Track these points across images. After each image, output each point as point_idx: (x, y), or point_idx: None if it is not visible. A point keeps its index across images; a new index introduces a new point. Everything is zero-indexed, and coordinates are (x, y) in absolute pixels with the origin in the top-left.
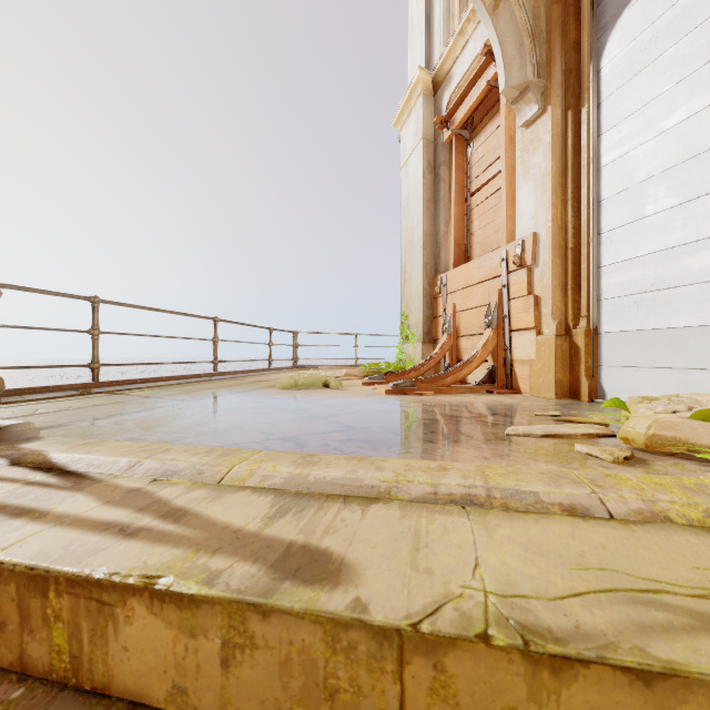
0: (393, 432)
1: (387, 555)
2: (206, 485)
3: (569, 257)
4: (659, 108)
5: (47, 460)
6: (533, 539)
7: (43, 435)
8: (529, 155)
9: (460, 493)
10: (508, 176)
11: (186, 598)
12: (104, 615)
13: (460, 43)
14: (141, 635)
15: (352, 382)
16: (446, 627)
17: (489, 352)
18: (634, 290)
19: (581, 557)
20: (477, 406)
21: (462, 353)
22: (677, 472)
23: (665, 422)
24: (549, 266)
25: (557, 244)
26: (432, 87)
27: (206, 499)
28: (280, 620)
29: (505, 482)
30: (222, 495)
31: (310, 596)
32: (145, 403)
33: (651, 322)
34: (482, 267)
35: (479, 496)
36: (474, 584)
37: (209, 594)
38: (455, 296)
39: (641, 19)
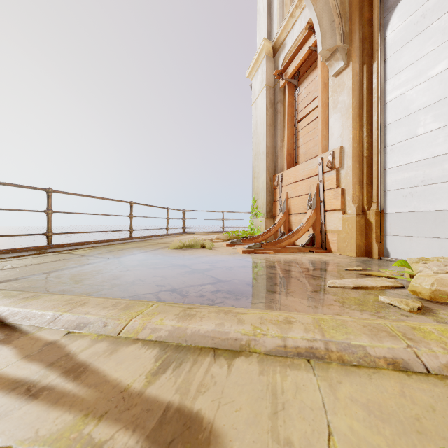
0: (248, 284)
1: (250, 420)
2: (108, 337)
3: (365, 163)
4: (427, 62)
5: None
6: (371, 399)
7: (2, 287)
8: (337, 95)
9: (304, 346)
10: (323, 109)
11: None
12: None
13: (291, 22)
14: None
15: (220, 243)
16: None
17: (311, 225)
18: (409, 184)
19: (418, 422)
20: (304, 262)
21: (292, 225)
22: None
23: (444, 280)
24: (351, 168)
25: (356, 154)
26: (272, 51)
27: (105, 353)
28: None
29: (337, 335)
30: (118, 348)
31: None
32: (81, 260)
33: (421, 206)
34: (305, 169)
35: (320, 349)
36: None
37: None
38: (287, 188)
39: (414, 3)
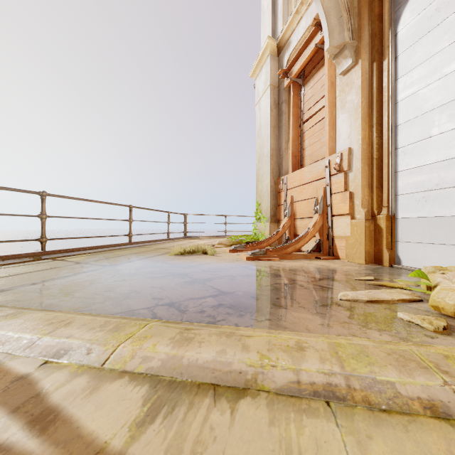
0: (253, 296)
1: None
2: (90, 369)
3: (374, 165)
4: (442, 58)
5: None
6: None
7: None
8: (345, 94)
9: (322, 382)
10: (330, 109)
11: None
12: None
13: (296, 19)
14: None
15: (222, 249)
16: None
17: (317, 230)
18: (422, 188)
19: None
20: (311, 271)
21: (297, 230)
22: None
23: None
24: (360, 171)
25: (366, 156)
26: (276, 50)
27: (84, 392)
28: None
29: (359, 366)
30: (100, 385)
31: None
32: (75, 268)
33: (436, 211)
34: (311, 172)
35: (340, 386)
36: None
37: None
38: (292, 191)
39: None
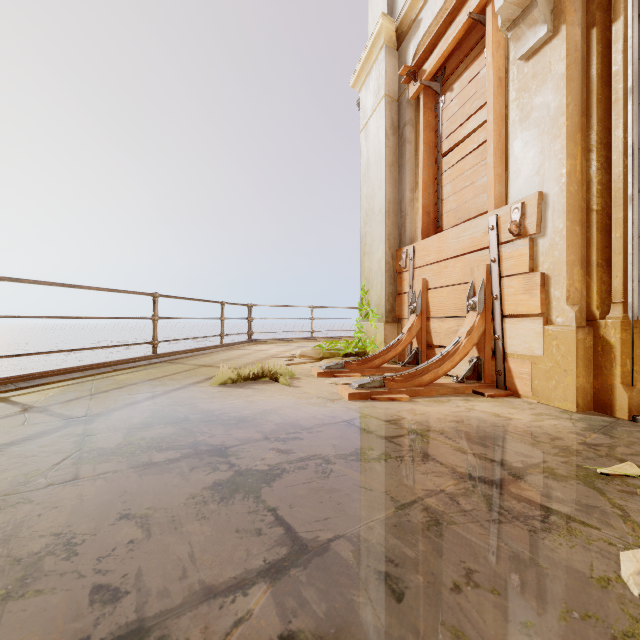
0: (384, 575)
1: None
2: None
3: (594, 223)
4: None
5: None
6: None
7: None
8: (531, 95)
9: None
10: (496, 127)
11: None
12: None
13: None
14: None
15: (306, 367)
16: None
17: (475, 341)
18: None
19: None
20: (485, 436)
21: (433, 337)
22: None
23: None
24: (564, 235)
25: (575, 206)
26: (395, 38)
27: None
28: None
29: None
30: None
31: None
32: (4, 428)
33: None
34: (460, 238)
35: None
36: None
37: None
38: (424, 271)
39: None
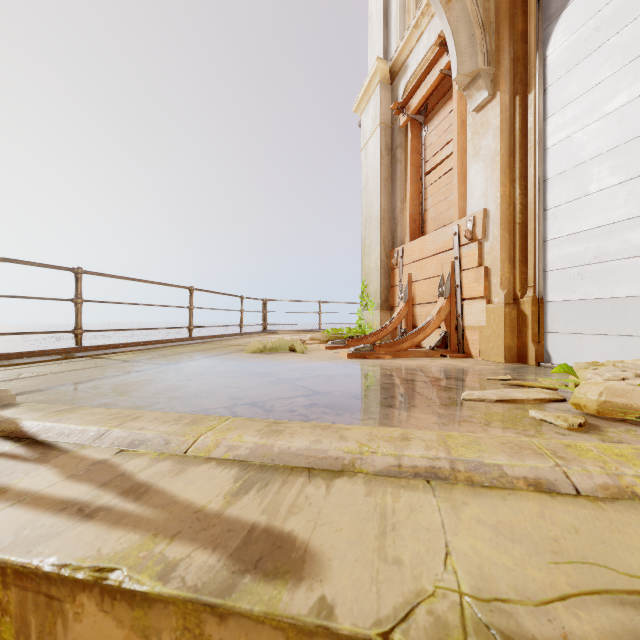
0: (355, 396)
1: (353, 540)
2: (172, 456)
3: (517, 232)
4: (602, 92)
5: (18, 429)
6: (502, 520)
7: (22, 400)
8: (480, 138)
9: (424, 465)
10: (460, 157)
11: (139, 596)
12: (53, 610)
13: (416, 35)
14: (91, 633)
15: (316, 346)
16: (420, 638)
17: (443, 319)
18: (578, 262)
19: (555, 543)
20: (432, 370)
21: (417, 319)
22: (631, 439)
23: (616, 389)
24: (498, 240)
25: (506, 220)
26: (389, 76)
27: (170, 473)
28: (238, 624)
29: (468, 453)
30: (187, 468)
31: (271, 595)
32: (124, 367)
33: (595, 292)
34: (435, 241)
35: (443, 469)
36: (446, 578)
37: (162, 592)
38: (410, 267)
39: (585, 10)
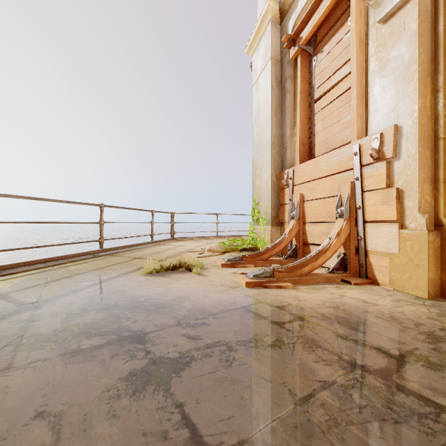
0: None
1: None
2: None
3: (441, 148)
4: None
5: None
6: None
7: None
8: (387, 49)
9: None
10: (358, 76)
11: None
12: None
13: None
14: None
15: (213, 259)
16: None
17: (342, 241)
18: None
19: None
20: (360, 321)
21: (308, 237)
22: None
23: None
24: (416, 158)
25: (426, 135)
26: (279, 15)
27: None
28: None
29: None
30: None
31: None
32: None
33: None
34: (330, 162)
35: None
36: None
37: None
38: (301, 188)
39: None
